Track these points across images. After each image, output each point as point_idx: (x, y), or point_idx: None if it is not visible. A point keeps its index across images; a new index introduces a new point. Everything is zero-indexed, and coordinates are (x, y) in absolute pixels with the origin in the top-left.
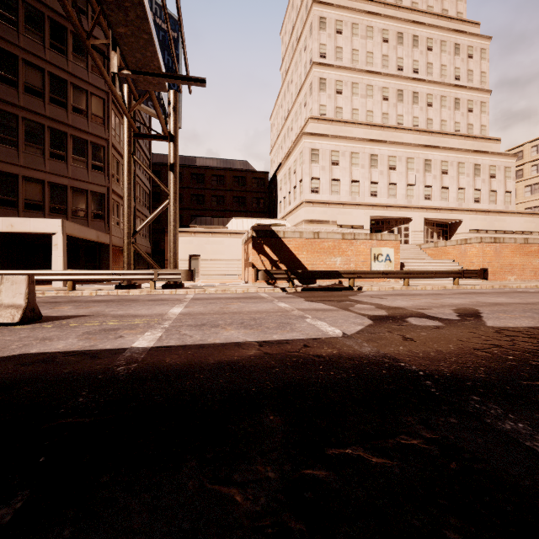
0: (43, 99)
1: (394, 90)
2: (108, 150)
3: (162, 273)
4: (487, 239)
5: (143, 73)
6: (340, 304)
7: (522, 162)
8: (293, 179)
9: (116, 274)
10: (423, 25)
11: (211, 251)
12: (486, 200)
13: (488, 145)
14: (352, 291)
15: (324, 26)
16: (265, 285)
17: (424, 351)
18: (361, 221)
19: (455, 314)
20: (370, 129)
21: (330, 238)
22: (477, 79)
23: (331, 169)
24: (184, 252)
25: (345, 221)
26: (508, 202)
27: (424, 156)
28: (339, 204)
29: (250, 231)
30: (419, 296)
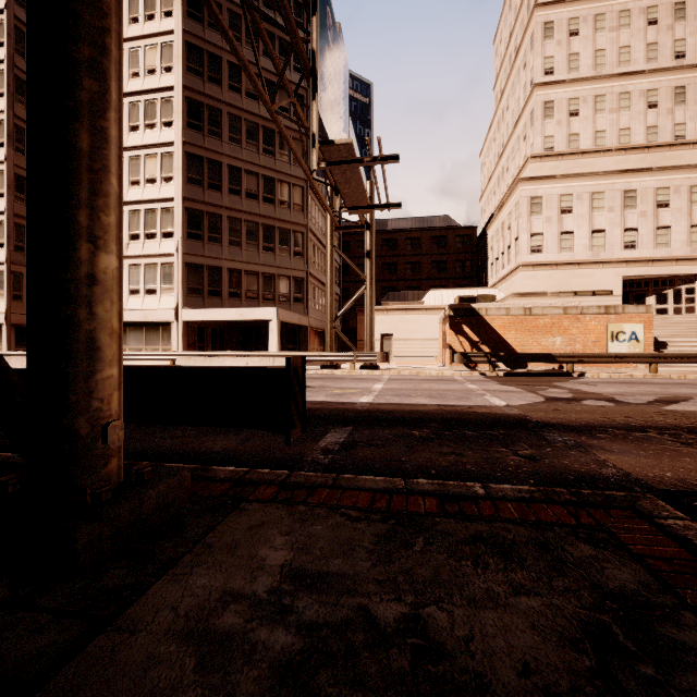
0: (258, 200)
1: (668, 90)
2: (306, 235)
3: (360, 355)
4: None
5: (356, 208)
6: (532, 388)
7: None
8: (507, 237)
9: (322, 355)
10: None
11: (405, 330)
12: None
13: None
14: (566, 378)
15: (551, 33)
16: (464, 368)
17: (557, 415)
18: (608, 284)
19: (649, 400)
20: (625, 154)
21: (546, 314)
22: None
23: (560, 220)
24: (376, 331)
25: (582, 285)
26: None
27: None
28: (573, 264)
29: (447, 309)
30: (649, 385)
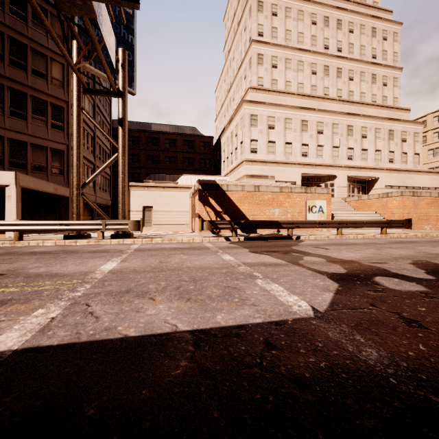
0: (2, 61)
1: (321, 66)
2: (67, 111)
3: (109, 223)
4: (406, 193)
5: None
6: (287, 256)
7: (425, 130)
8: (235, 141)
9: (63, 224)
10: (345, 11)
11: (163, 203)
12: (398, 161)
13: (399, 114)
14: (292, 240)
15: (262, 9)
16: (210, 234)
17: None
18: (294, 177)
19: (421, 271)
20: (301, 98)
21: (269, 191)
22: (391, 58)
23: (268, 132)
24: (139, 204)
25: (280, 177)
26: (416, 162)
27: (347, 122)
28: (275, 162)
29: (196, 184)
30: (360, 246)
